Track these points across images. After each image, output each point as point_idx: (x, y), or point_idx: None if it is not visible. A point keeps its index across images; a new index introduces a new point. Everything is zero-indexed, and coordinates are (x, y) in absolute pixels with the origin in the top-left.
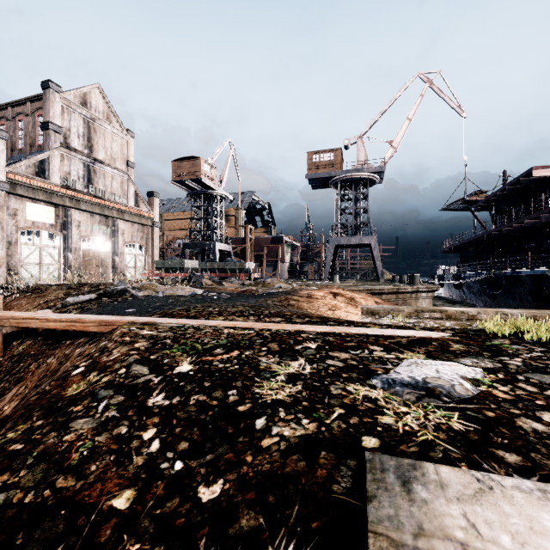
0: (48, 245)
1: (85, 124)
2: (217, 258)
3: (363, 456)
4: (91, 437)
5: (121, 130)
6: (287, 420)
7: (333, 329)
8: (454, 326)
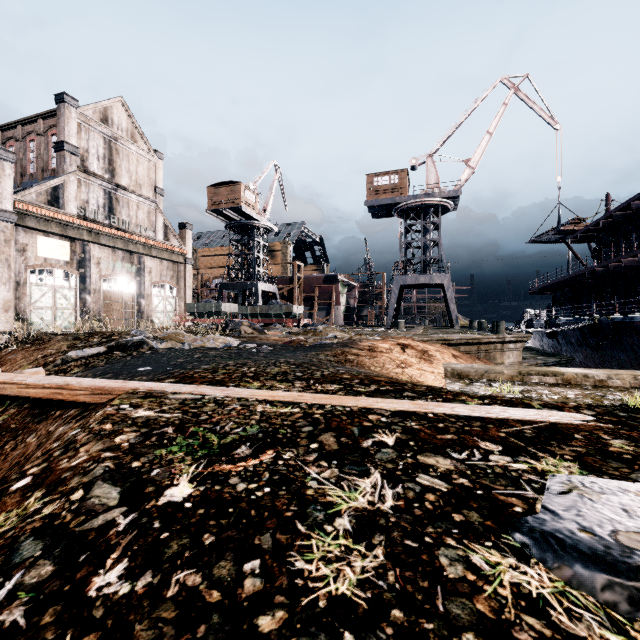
0: (63, 286)
1: (106, 144)
2: (260, 300)
3: None
4: None
5: (148, 151)
6: None
7: (413, 406)
8: (582, 399)
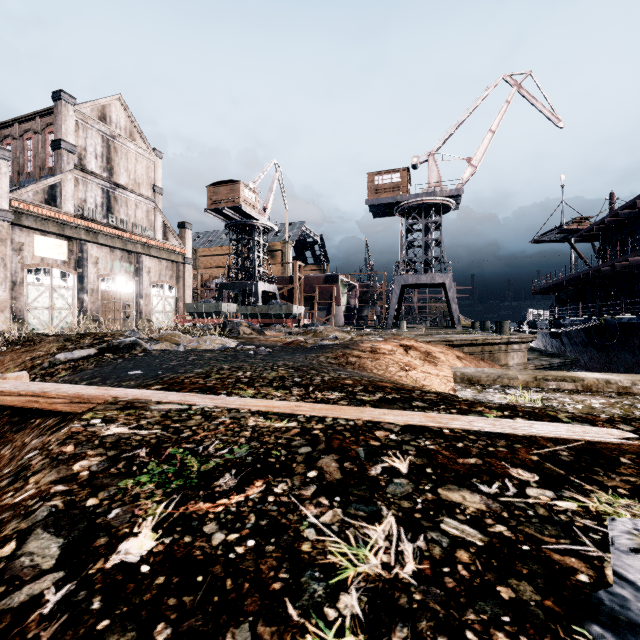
0: (60, 285)
1: (104, 142)
2: (260, 300)
3: None
4: None
5: (147, 149)
6: None
7: (425, 419)
8: (610, 409)
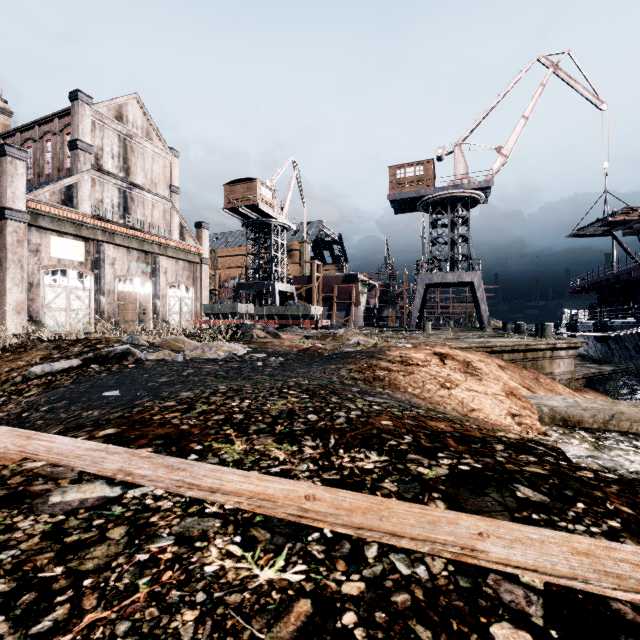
0: (77, 287)
1: (121, 142)
2: (277, 301)
3: None
4: None
5: (163, 148)
6: None
7: (579, 563)
8: None
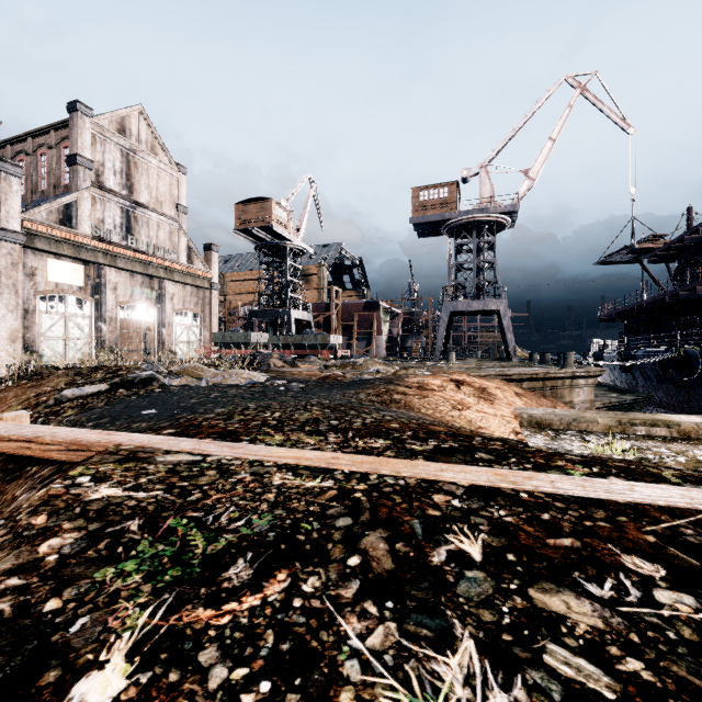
0: (76, 314)
1: (123, 157)
2: (293, 329)
3: None
4: None
5: (170, 164)
6: None
7: (494, 478)
8: None
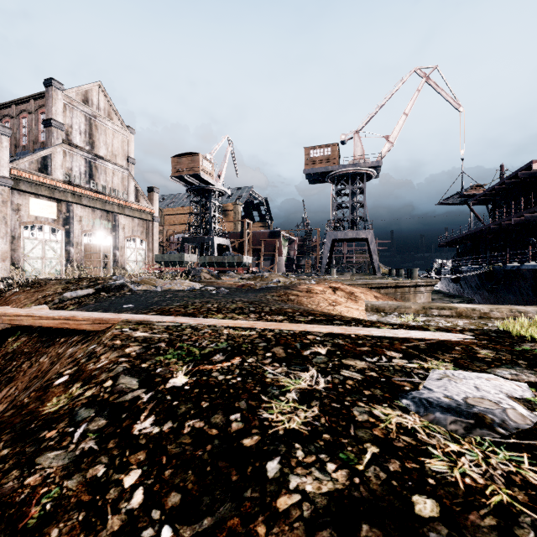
0: (51, 239)
1: (87, 121)
2: (216, 252)
3: (423, 535)
4: (59, 481)
5: (122, 126)
6: (307, 465)
7: (340, 330)
8: (468, 326)
